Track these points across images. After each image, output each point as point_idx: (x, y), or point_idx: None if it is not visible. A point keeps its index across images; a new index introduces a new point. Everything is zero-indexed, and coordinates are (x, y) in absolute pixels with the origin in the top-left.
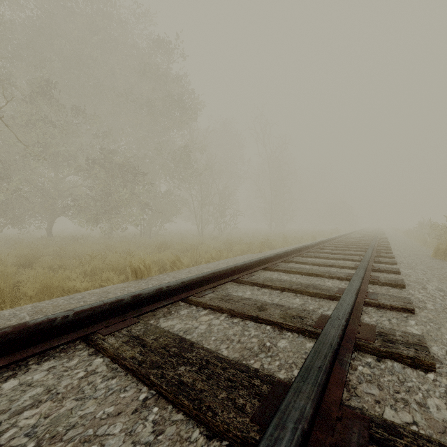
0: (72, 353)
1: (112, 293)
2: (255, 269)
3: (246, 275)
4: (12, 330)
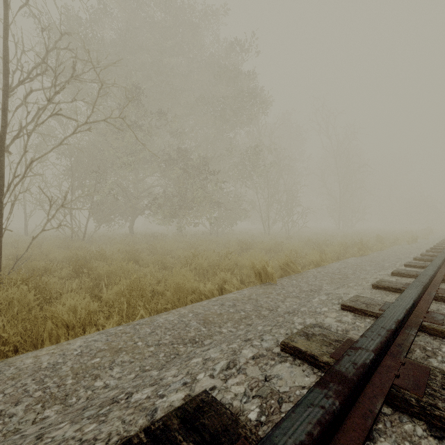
0: (392, 424)
1: (262, 301)
2: (436, 280)
3: (440, 290)
4: (347, 390)
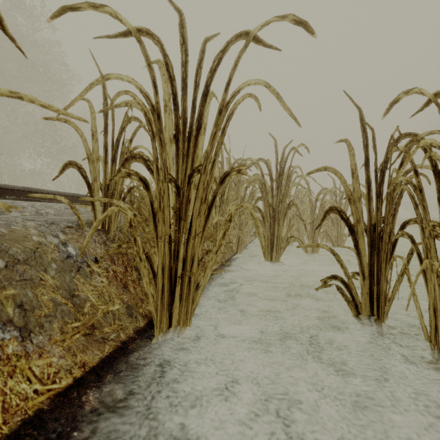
0: None
1: None
2: None
3: None
4: None
